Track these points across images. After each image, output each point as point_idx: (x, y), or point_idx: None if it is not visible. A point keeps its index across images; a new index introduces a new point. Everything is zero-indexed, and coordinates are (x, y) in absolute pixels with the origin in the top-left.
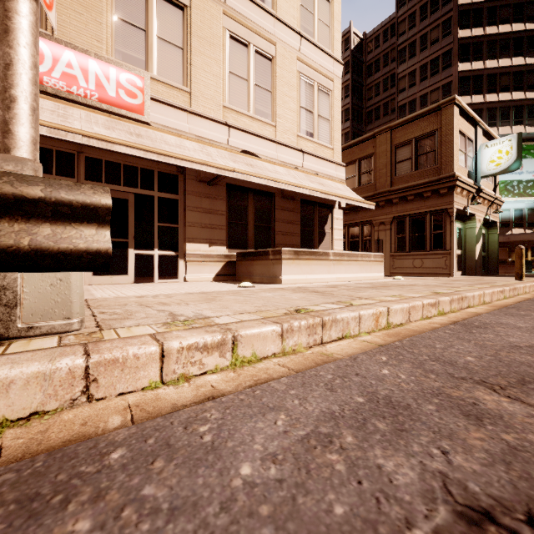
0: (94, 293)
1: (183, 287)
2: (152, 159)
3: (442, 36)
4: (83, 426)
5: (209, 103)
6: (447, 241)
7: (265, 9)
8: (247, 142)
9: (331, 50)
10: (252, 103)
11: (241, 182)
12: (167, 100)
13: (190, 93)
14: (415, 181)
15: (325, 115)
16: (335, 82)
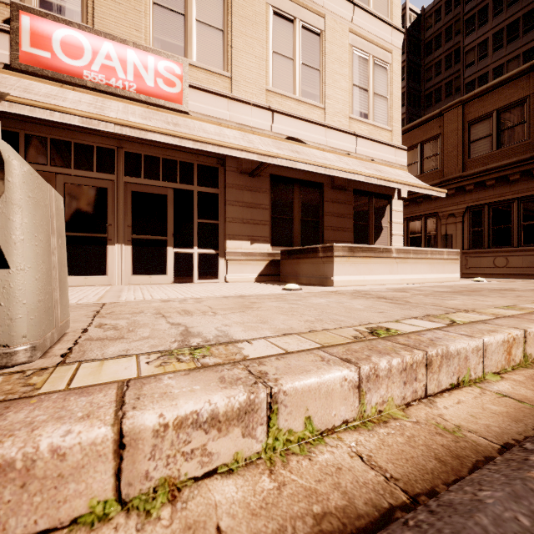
0: (123, 294)
1: (221, 288)
2: (191, 152)
3: None
4: None
5: (250, 88)
6: None
7: None
8: (292, 127)
9: (389, 17)
10: (298, 85)
11: (286, 172)
12: (206, 87)
13: (231, 78)
14: (497, 162)
15: (382, 92)
16: (393, 53)
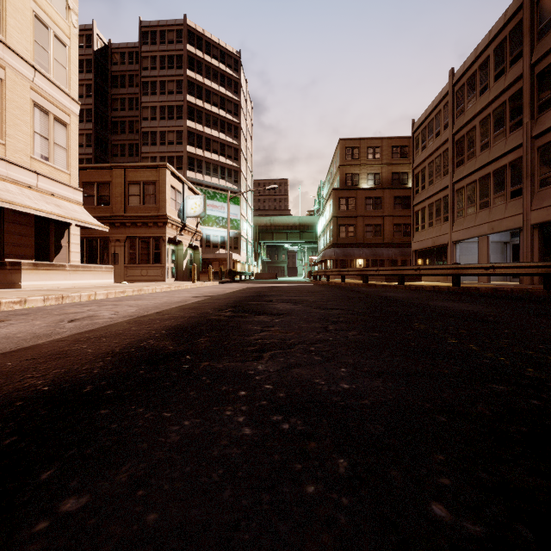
0: None
1: None
2: None
3: (176, 91)
4: None
5: None
6: (163, 258)
7: None
8: None
9: (68, 89)
10: None
11: None
12: None
13: None
14: (143, 213)
15: (62, 144)
16: (72, 117)
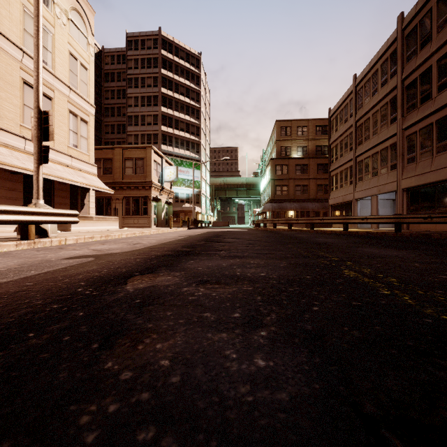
0: None
1: None
2: None
3: (153, 85)
4: None
5: (10, 122)
6: (149, 211)
7: (48, 70)
8: None
9: (88, 98)
10: None
11: None
12: None
13: None
14: (135, 180)
15: (85, 136)
16: (90, 117)
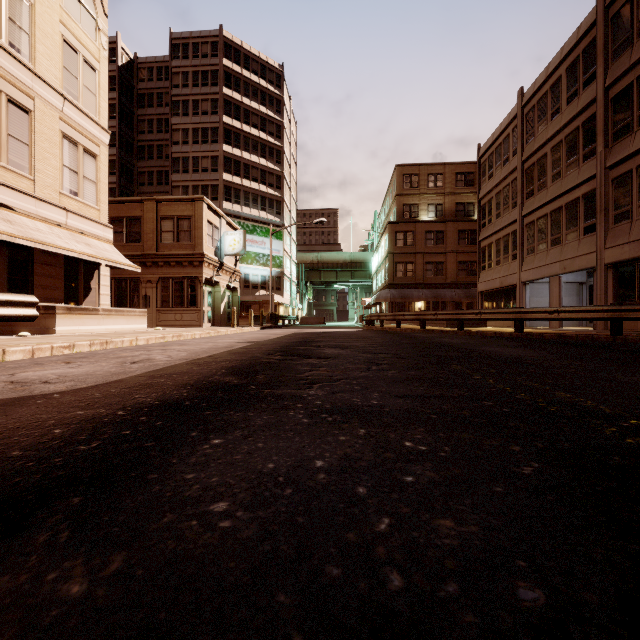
0: None
1: None
2: None
3: (211, 112)
4: None
5: None
6: (199, 301)
7: (22, 62)
8: None
9: (98, 117)
10: (5, 153)
11: None
12: None
13: None
14: (177, 251)
15: (92, 177)
16: (101, 147)
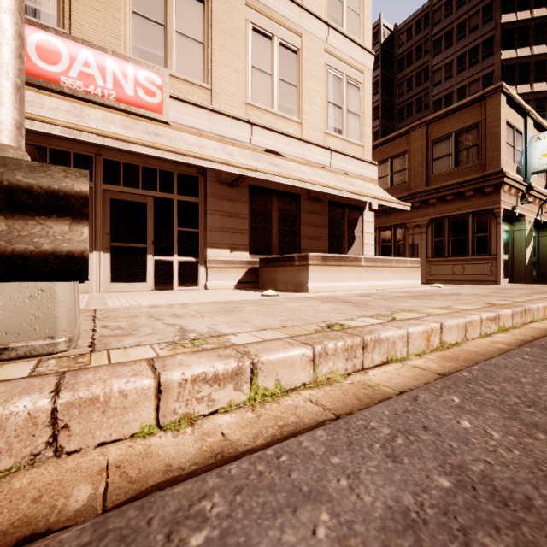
0: (108, 301)
1: (203, 295)
2: (171, 161)
3: (483, 22)
4: (34, 504)
5: (230, 101)
6: (493, 245)
7: None
8: (271, 140)
9: (361, 40)
10: (276, 99)
11: (264, 183)
12: (186, 98)
13: (211, 90)
14: (456, 179)
15: (355, 110)
16: (365, 74)
